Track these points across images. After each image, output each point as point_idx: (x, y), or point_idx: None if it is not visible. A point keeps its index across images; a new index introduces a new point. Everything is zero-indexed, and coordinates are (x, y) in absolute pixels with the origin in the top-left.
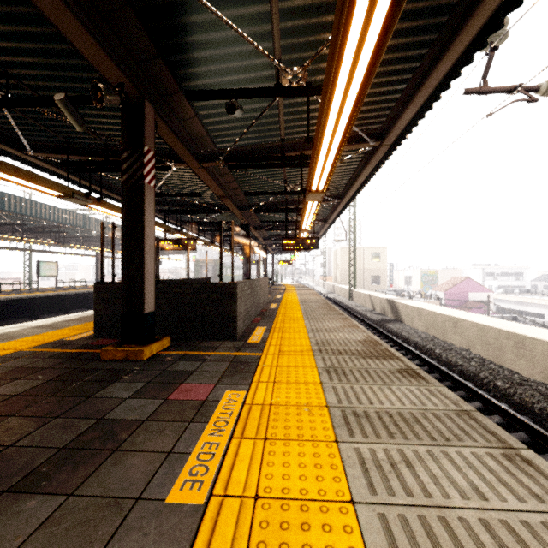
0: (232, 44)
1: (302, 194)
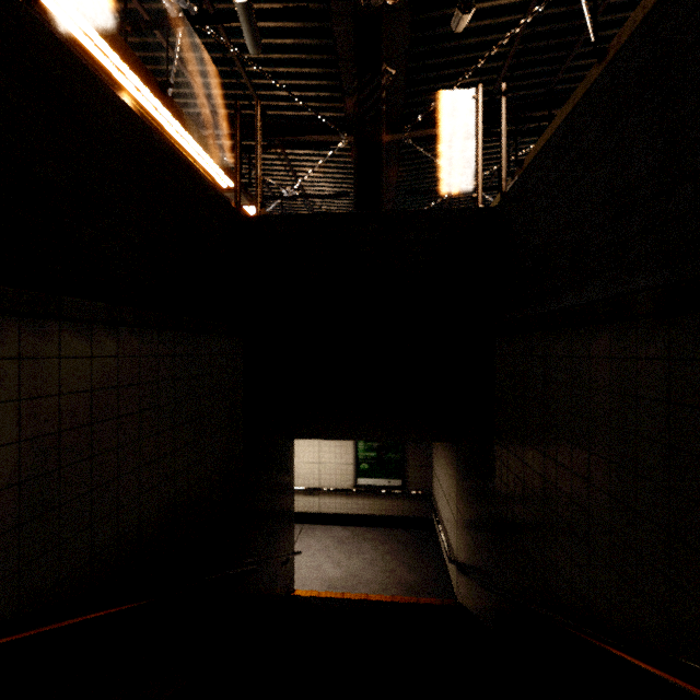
0: (257, 3)
1: None
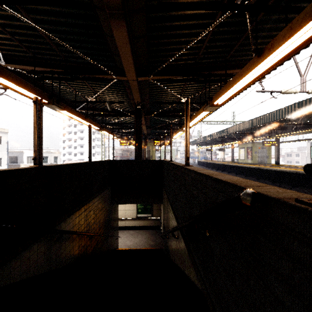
0: (110, 95)
1: (52, 96)
